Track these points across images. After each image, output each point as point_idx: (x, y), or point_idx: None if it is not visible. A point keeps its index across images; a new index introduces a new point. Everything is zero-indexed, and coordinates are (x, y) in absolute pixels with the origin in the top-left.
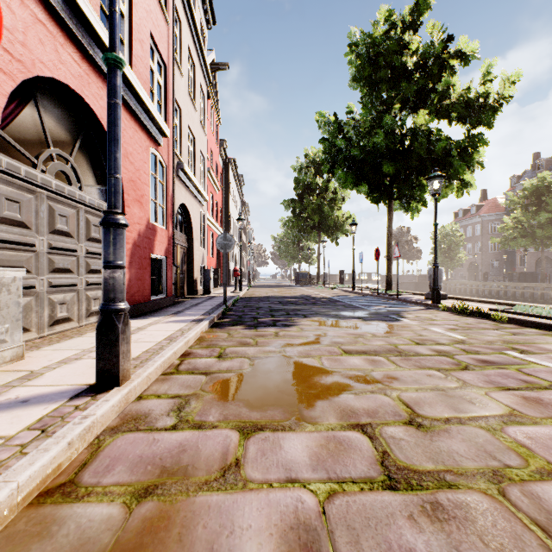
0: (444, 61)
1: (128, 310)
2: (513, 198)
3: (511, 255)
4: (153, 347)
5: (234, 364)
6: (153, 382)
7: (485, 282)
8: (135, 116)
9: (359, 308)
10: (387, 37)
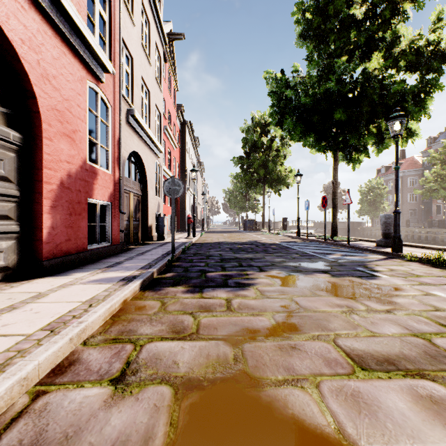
0: (396, 7)
1: None
2: (434, 155)
3: (428, 205)
4: None
5: (136, 419)
6: None
7: (407, 228)
8: (62, 36)
9: (315, 257)
10: None
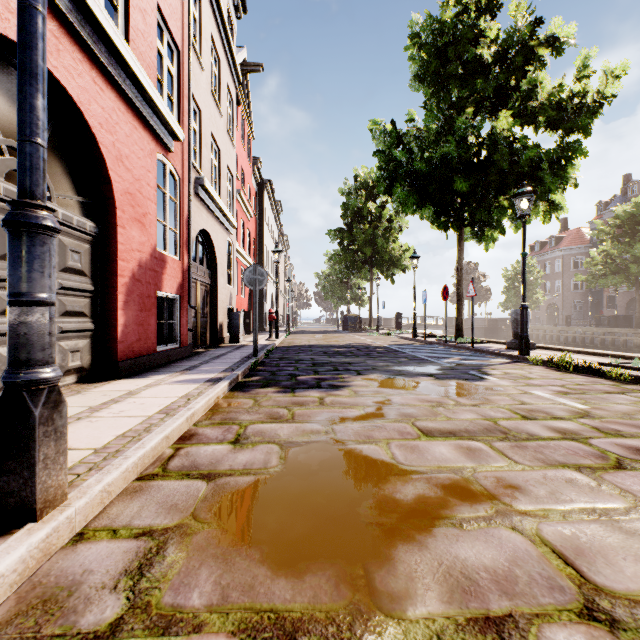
0: (531, 51)
1: (58, 381)
2: (602, 228)
3: (598, 296)
4: (136, 426)
5: (256, 456)
6: (117, 497)
7: (567, 327)
8: (134, 108)
9: (426, 361)
10: (460, 21)
